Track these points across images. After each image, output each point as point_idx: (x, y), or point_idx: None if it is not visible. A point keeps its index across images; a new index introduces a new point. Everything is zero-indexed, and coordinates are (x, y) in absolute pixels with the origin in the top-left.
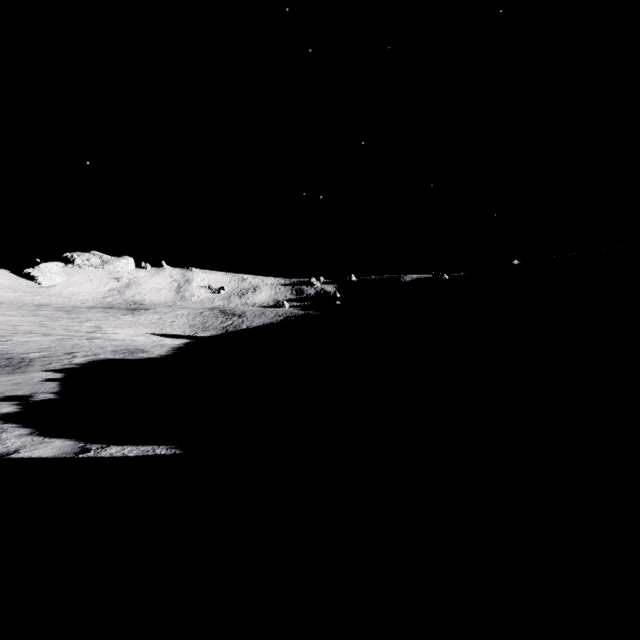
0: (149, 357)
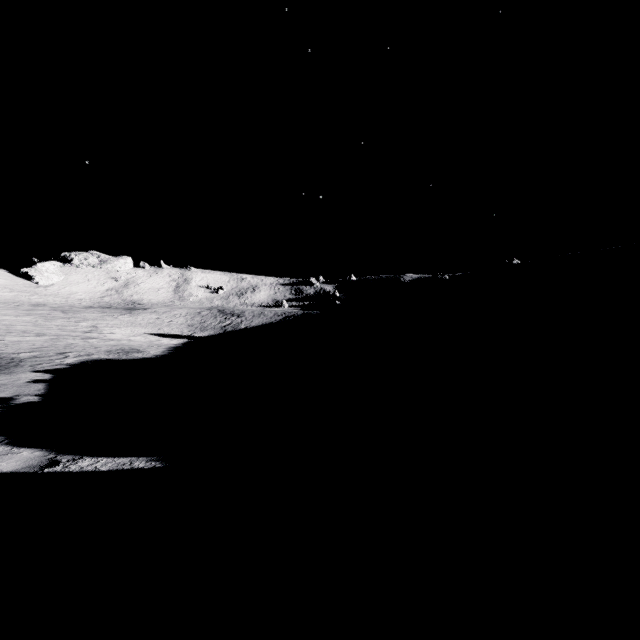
0: (144, 357)
